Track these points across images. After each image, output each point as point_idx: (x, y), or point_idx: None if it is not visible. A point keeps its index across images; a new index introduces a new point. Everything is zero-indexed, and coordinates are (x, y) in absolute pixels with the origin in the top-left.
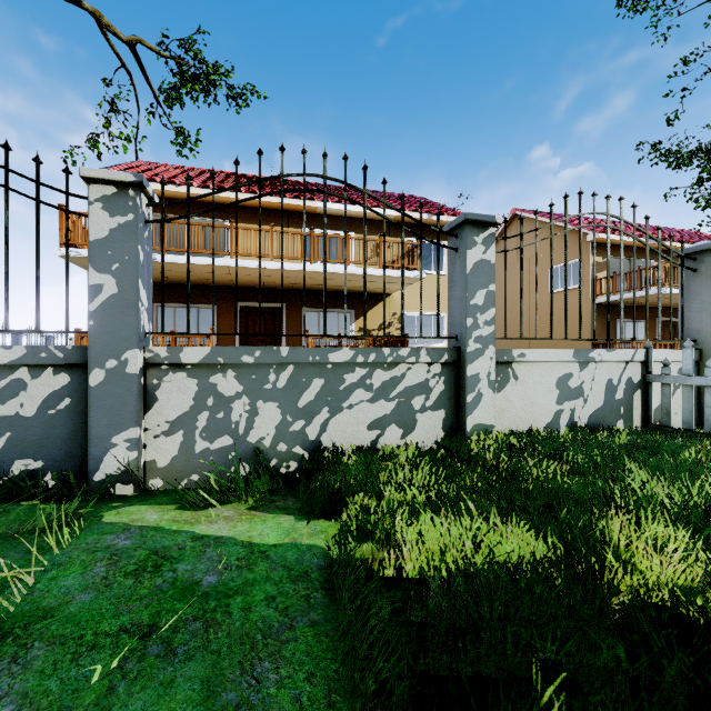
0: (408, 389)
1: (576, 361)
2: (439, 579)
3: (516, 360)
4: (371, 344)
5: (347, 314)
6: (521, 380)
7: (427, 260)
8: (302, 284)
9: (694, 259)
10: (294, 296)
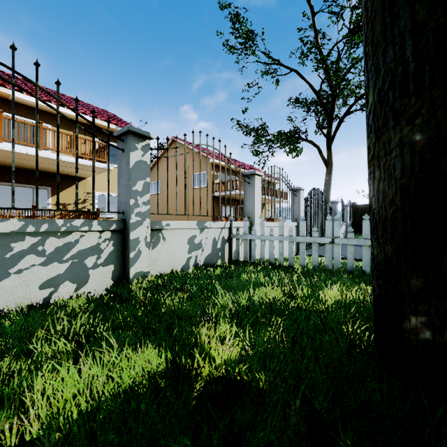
0: (81, 252)
1: (198, 228)
2: (68, 425)
3: (164, 228)
4: (67, 215)
5: (43, 190)
6: (168, 240)
7: (115, 157)
8: None
9: (249, 178)
10: None
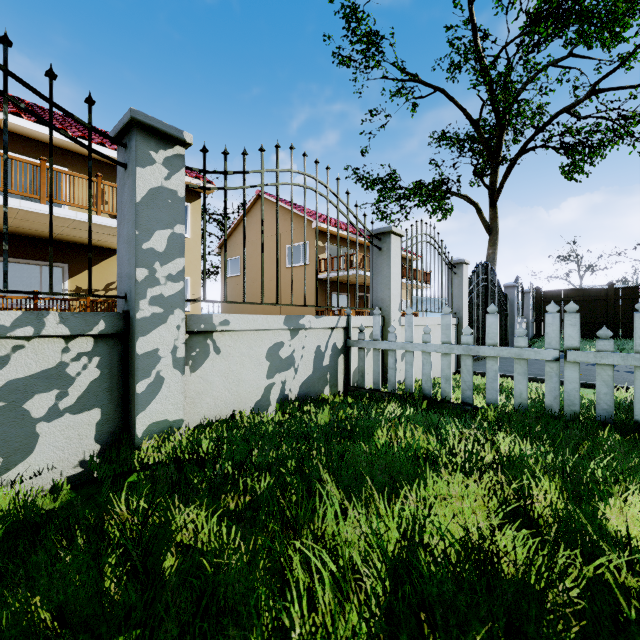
0: (16, 383)
1: (287, 328)
2: None
3: (217, 329)
4: (88, 307)
5: (56, 269)
6: (225, 353)
7: None
8: None
9: (380, 239)
10: None
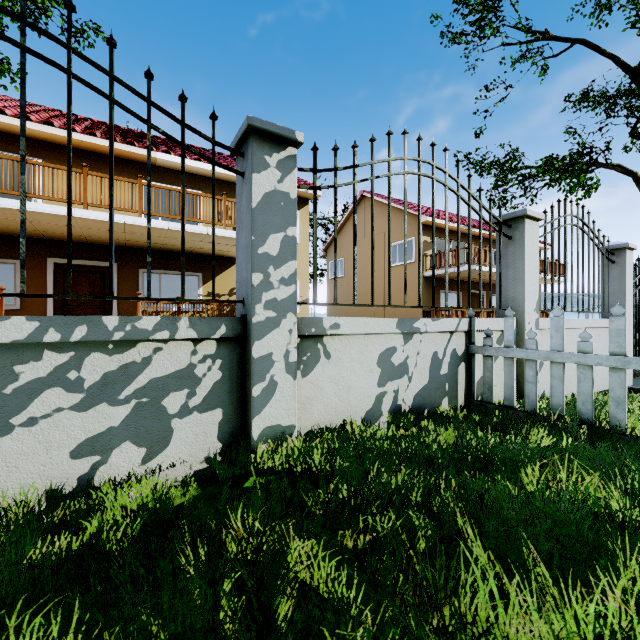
0: (156, 382)
1: (400, 332)
2: None
3: (327, 332)
4: (217, 310)
5: (194, 278)
6: (335, 358)
7: None
8: (137, 242)
9: (510, 226)
10: (130, 254)
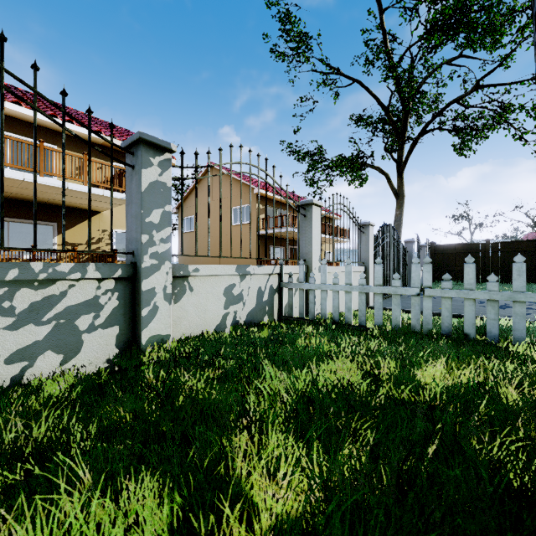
0: (70, 308)
1: (238, 274)
2: None
3: (191, 274)
4: (76, 258)
5: (48, 227)
6: (196, 291)
7: None
8: None
9: (305, 209)
10: None
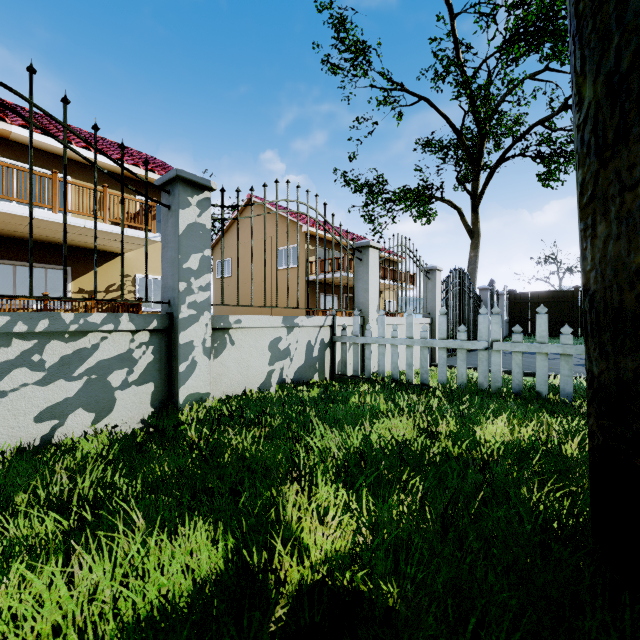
0: (103, 363)
1: (284, 326)
2: None
3: (232, 326)
4: (94, 308)
5: (61, 272)
6: (238, 345)
7: None
8: None
9: (361, 251)
10: None
